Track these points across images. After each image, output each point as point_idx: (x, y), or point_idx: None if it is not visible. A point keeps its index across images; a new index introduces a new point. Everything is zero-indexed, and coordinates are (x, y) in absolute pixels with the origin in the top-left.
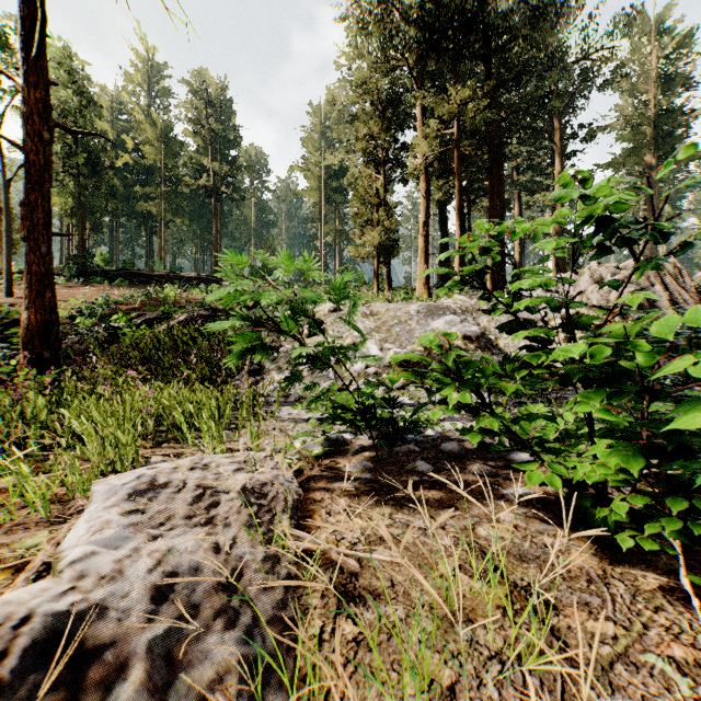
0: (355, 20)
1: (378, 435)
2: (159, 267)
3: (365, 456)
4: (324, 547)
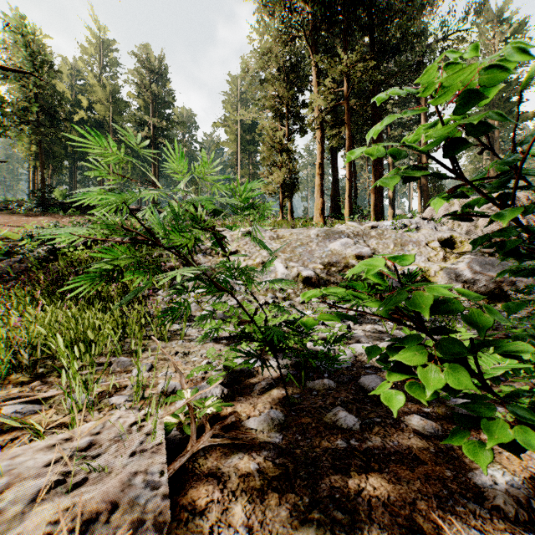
0: None
1: (287, 365)
2: None
3: (273, 396)
4: None
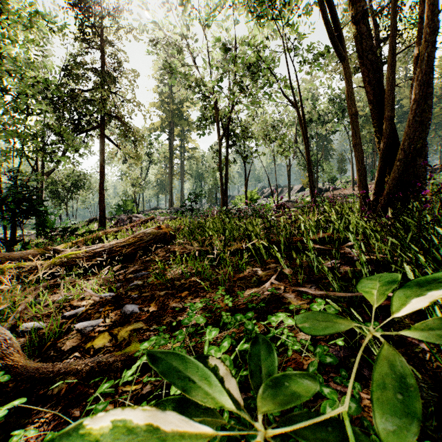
0: None
1: None
2: None
3: None
4: None
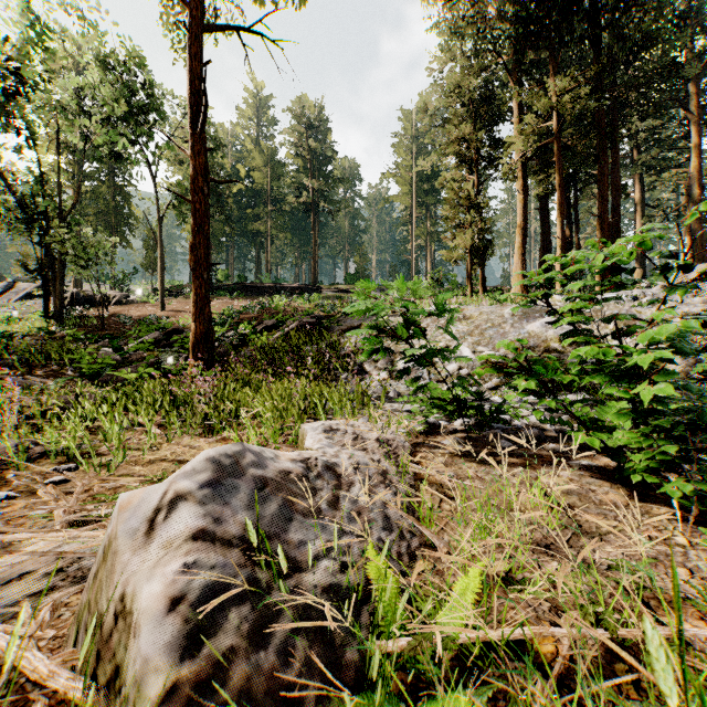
0: (447, 26)
1: (468, 422)
2: (266, 279)
3: (457, 436)
4: (431, 474)
